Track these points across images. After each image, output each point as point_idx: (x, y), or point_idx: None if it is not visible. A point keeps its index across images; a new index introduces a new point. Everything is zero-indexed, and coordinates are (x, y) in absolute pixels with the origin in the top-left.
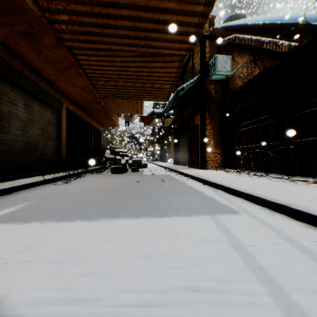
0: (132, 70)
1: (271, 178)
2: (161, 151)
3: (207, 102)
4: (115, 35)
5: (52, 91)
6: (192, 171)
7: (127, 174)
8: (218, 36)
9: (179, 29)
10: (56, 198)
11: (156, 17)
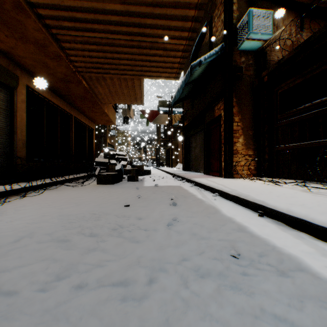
0: (117, 0)
1: None
2: (167, 155)
3: (235, 83)
4: None
5: None
6: (215, 181)
7: (119, 185)
8: None
9: None
10: None
11: None
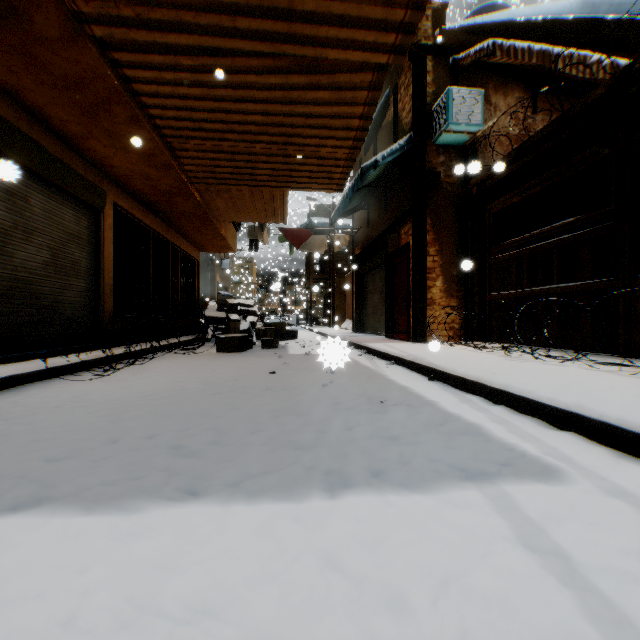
0: (260, 111)
1: (592, 365)
2: (326, 305)
3: (429, 195)
4: (213, 7)
5: (77, 165)
6: (396, 346)
7: (250, 353)
8: (452, 47)
9: None
10: (51, 420)
11: None
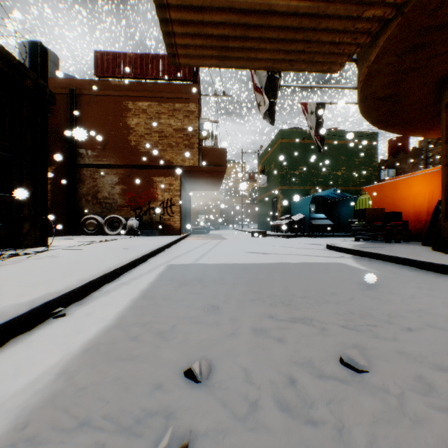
0: None
1: None
2: None
3: None
4: None
5: None
6: None
7: None
8: None
9: (195, 2)
10: None
11: (234, 20)
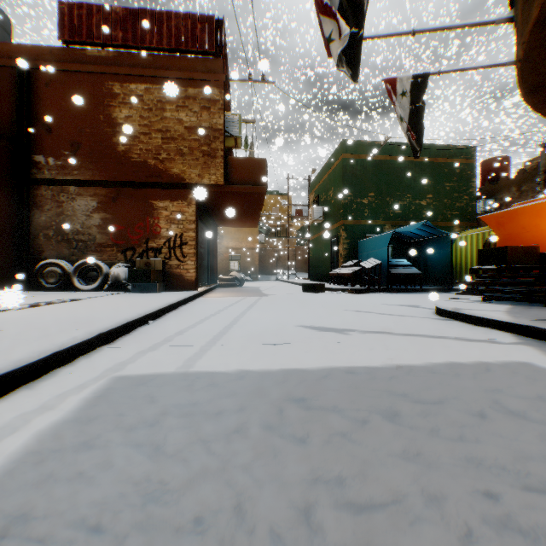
0: None
1: None
2: None
3: None
4: None
5: None
6: None
7: None
8: None
9: None
10: None
11: None
